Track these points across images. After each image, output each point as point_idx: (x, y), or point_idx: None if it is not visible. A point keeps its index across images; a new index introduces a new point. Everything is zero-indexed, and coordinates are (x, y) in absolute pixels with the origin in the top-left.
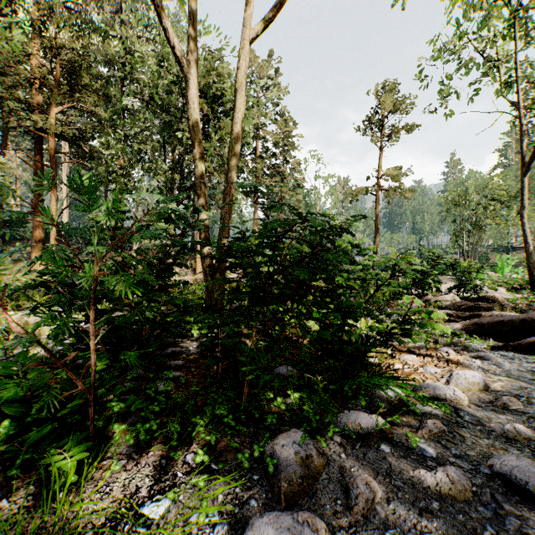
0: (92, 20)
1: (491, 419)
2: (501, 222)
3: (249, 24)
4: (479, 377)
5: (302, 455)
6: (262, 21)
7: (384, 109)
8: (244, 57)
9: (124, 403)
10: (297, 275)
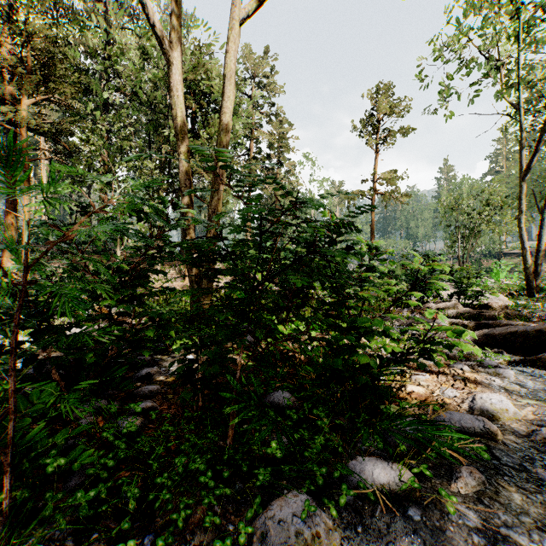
0: (72, 7)
1: (535, 461)
2: (496, 228)
3: (240, 3)
4: (506, 402)
5: (305, 535)
6: (255, 0)
7: (380, 111)
8: (234, 39)
9: (67, 456)
10: (298, 286)
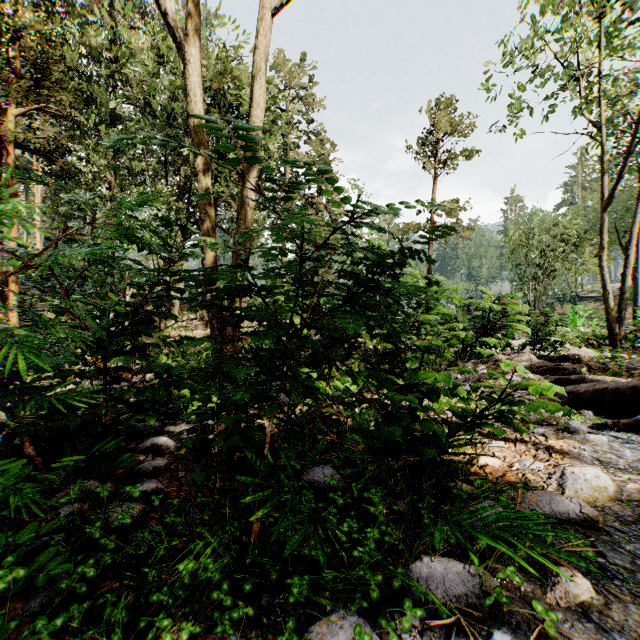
0: None
1: None
2: (573, 267)
3: None
4: (604, 478)
5: None
6: None
7: (438, 129)
8: (265, 32)
9: (30, 564)
10: (347, 330)
